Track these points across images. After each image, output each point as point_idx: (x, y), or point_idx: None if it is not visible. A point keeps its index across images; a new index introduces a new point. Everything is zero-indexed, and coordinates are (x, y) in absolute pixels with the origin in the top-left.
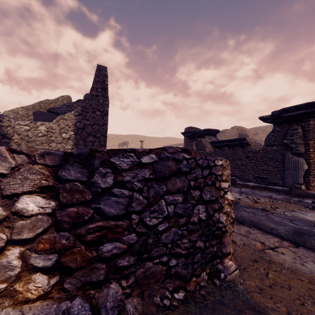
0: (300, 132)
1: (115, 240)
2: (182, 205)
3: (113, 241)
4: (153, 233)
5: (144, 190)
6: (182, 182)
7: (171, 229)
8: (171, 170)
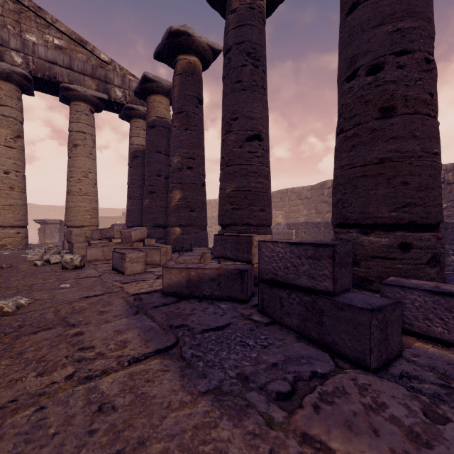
0: (39, 230)
1: None
2: None
3: None
4: None
5: None
6: None
7: None
8: None
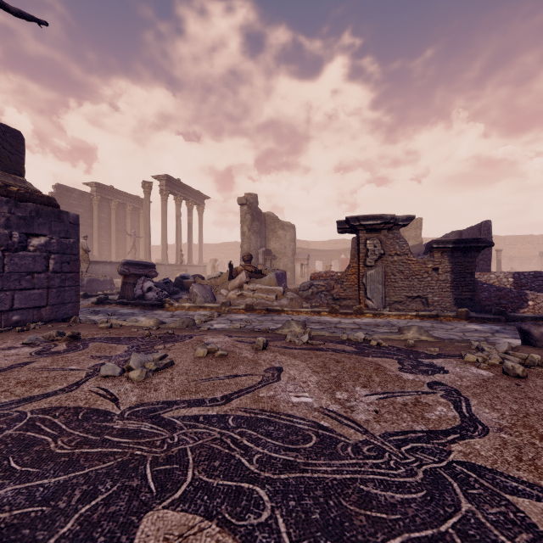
0: None
1: (524, 287)
2: (541, 283)
3: (524, 287)
4: (533, 287)
5: (530, 279)
6: (541, 278)
7: (538, 288)
8: (538, 276)
